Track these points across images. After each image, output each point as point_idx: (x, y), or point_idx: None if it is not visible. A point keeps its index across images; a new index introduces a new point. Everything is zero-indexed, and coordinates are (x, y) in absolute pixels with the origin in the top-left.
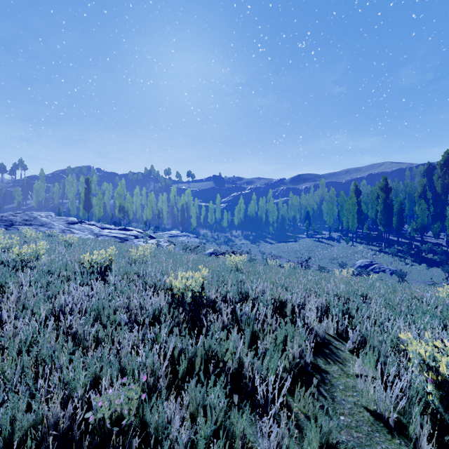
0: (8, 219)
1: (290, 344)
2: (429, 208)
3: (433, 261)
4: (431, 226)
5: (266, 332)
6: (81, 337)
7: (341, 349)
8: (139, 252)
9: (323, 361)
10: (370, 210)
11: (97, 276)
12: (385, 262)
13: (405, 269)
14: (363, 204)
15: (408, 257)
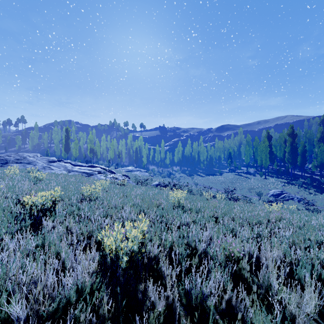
0: (4, 158)
1: None
2: None
3: None
4: None
5: None
6: None
7: None
8: (91, 189)
9: None
10: (278, 151)
11: (30, 222)
12: (293, 191)
13: (309, 197)
14: (273, 147)
15: (311, 188)
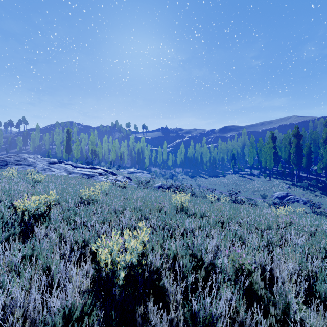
0: (4, 160)
1: None
2: None
3: None
4: None
5: None
6: None
7: None
8: (90, 192)
9: None
10: (282, 152)
11: (20, 229)
12: (298, 194)
13: (315, 200)
14: (278, 148)
15: (317, 190)
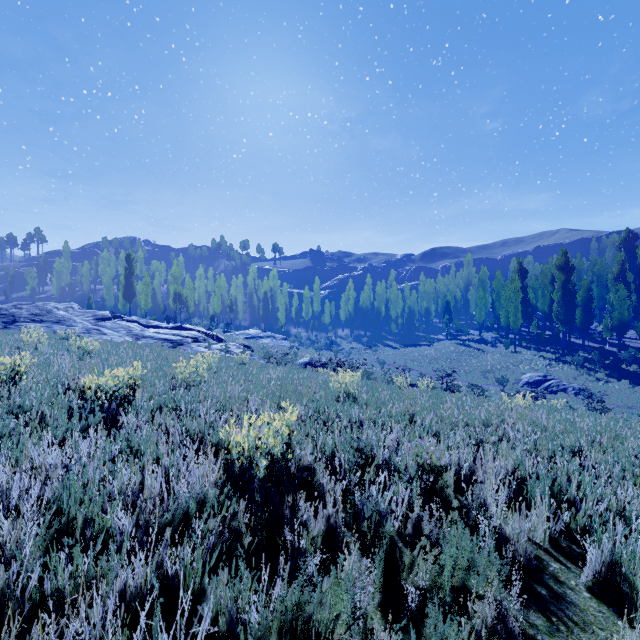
0: (8, 313)
1: (483, 605)
2: (630, 297)
3: (639, 375)
4: (635, 324)
5: (416, 552)
6: (1, 593)
7: (569, 583)
8: (190, 368)
9: (544, 624)
10: (540, 299)
11: (100, 417)
12: (566, 376)
13: (596, 387)
14: (530, 290)
15: (600, 370)
